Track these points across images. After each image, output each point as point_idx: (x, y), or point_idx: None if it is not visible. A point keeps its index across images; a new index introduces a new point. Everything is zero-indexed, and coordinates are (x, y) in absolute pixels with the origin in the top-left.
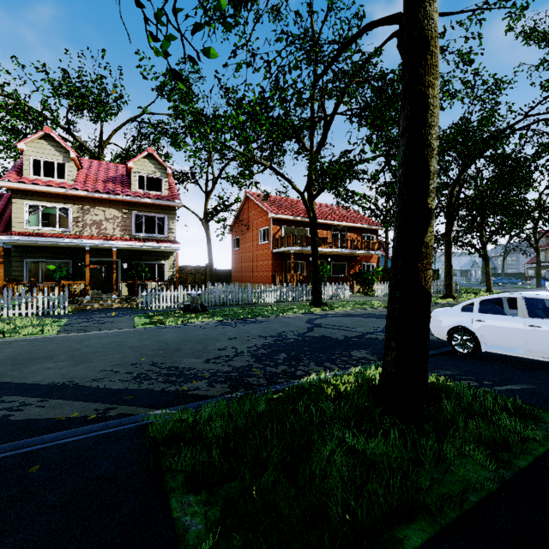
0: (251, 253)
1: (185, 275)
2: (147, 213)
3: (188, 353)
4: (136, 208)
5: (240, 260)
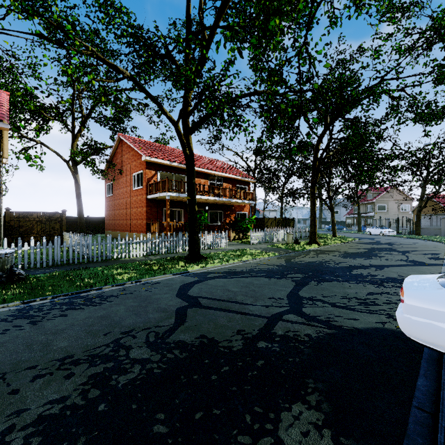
0: (125, 199)
1: (30, 224)
2: None
3: None
4: None
5: (114, 207)
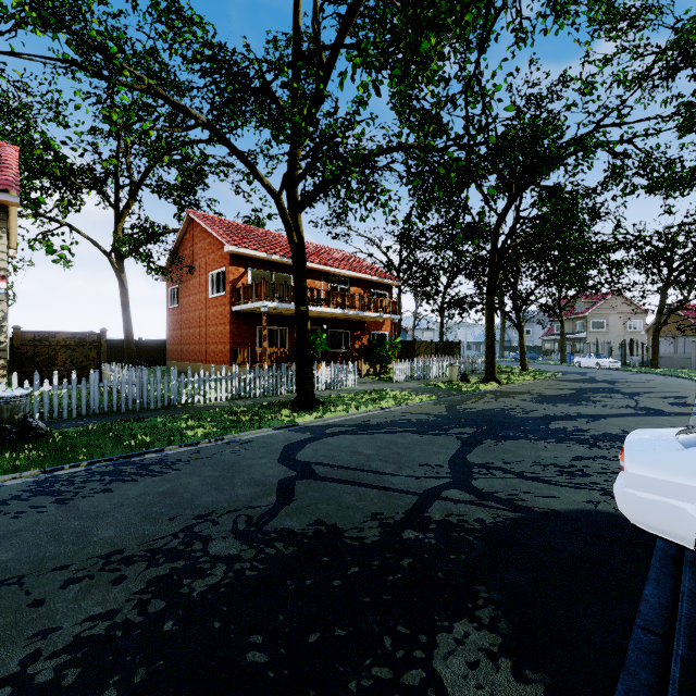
0: (198, 313)
1: (51, 350)
2: None
3: None
4: None
5: (180, 324)
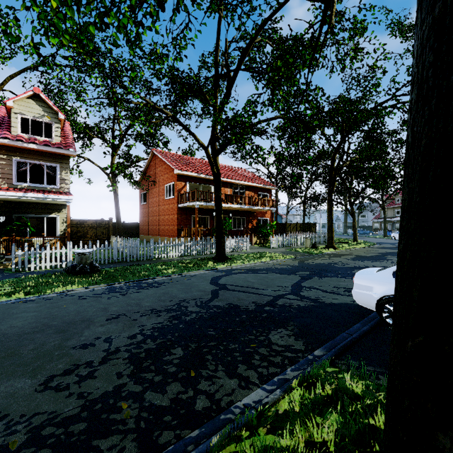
0: (158, 207)
1: (85, 229)
2: (33, 160)
3: (22, 363)
4: (18, 153)
5: (147, 214)
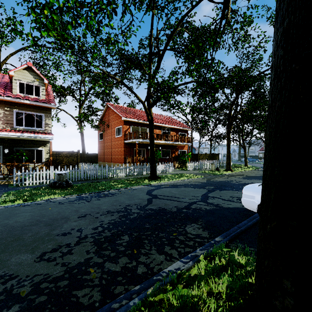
0: (110, 143)
1: (61, 158)
2: (27, 111)
3: (25, 244)
4: (17, 107)
5: (103, 147)
